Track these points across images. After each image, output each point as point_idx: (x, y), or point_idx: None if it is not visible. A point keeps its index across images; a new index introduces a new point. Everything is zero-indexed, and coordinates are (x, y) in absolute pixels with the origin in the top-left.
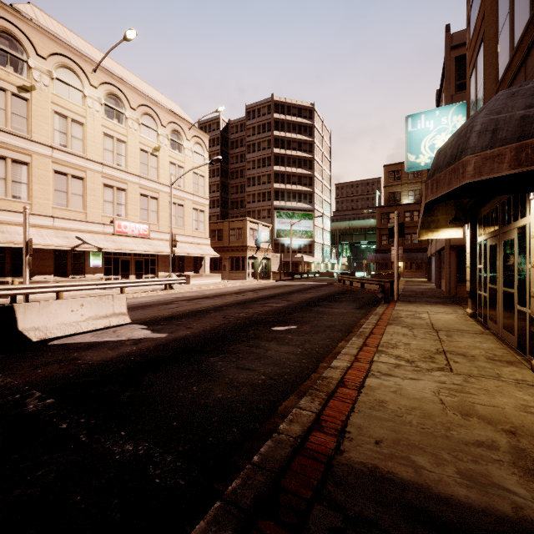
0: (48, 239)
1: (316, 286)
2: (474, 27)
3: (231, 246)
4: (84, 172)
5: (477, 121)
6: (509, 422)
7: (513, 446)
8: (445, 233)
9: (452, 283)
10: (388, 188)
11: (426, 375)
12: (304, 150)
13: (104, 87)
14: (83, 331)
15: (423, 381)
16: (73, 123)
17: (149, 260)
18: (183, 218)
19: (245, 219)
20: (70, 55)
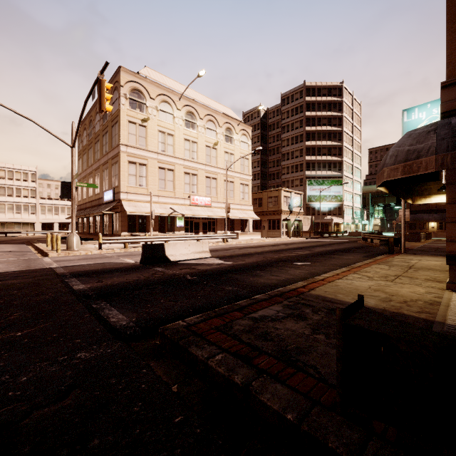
0: (156, 210)
1: (339, 242)
2: None
3: (269, 211)
4: (174, 166)
5: (390, 150)
6: (396, 294)
7: (386, 297)
8: (437, 198)
9: None
10: None
11: (373, 281)
12: (333, 124)
13: (185, 108)
14: (190, 259)
15: (368, 282)
16: (168, 135)
17: (211, 222)
18: (233, 191)
19: (280, 189)
20: (166, 93)
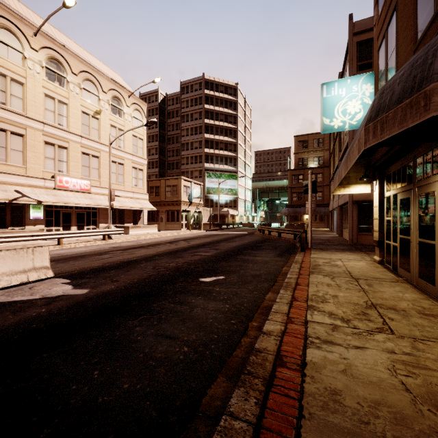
0: None
1: (240, 235)
2: (384, 1)
3: (167, 201)
4: (24, 129)
5: None
6: None
7: None
8: (356, 188)
9: (354, 232)
10: (298, 154)
11: (370, 341)
12: (229, 122)
13: (45, 51)
14: None
15: (370, 351)
16: (12, 82)
17: (91, 213)
18: (123, 175)
19: (179, 177)
20: (9, 17)
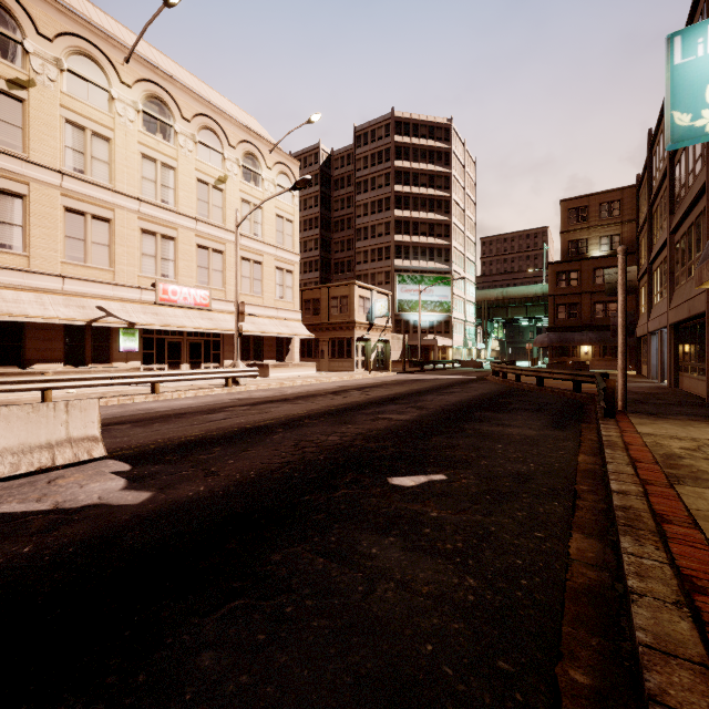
0: (52, 309)
1: (461, 382)
2: None
3: (332, 323)
4: (111, 211)
5: None
6: None
7: None
8: None
9: None
10: (567, 234)
11: None
12: (437, 186)
13: (142, 86)
14: None
15: None
16: (93, 137)
17: (211, 342)
18: (261, 281)
19: (352, 282)
20: (90, 37)
